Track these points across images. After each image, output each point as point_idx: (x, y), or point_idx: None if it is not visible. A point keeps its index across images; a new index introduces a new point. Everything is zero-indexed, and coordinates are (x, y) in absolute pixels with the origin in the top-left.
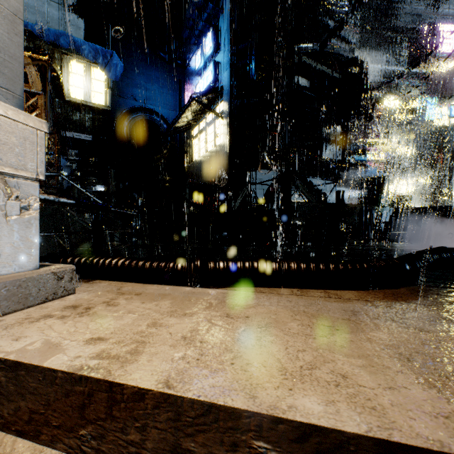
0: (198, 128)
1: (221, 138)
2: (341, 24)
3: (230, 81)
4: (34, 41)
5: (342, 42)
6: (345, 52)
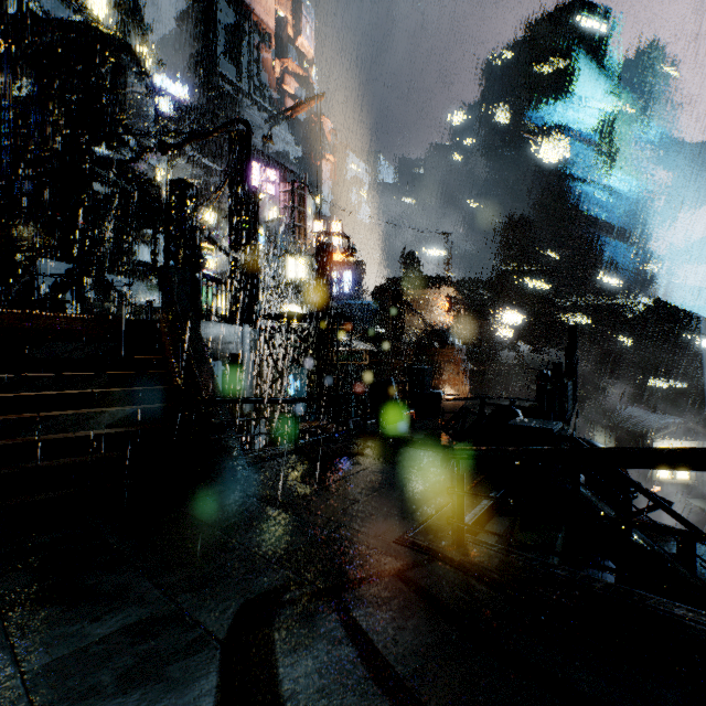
0: None
1: None
2: (133, 158)
3: None
4: None
5: (142, 161)
6: (144, 171)
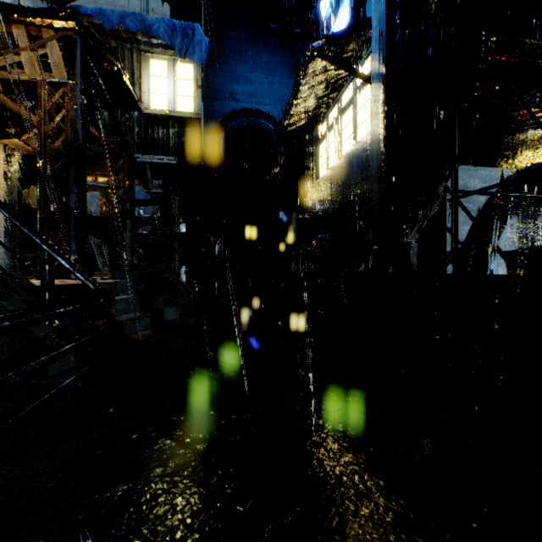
0: (326, 123)
1: (366, 126)
2: None
3: None
4: (109, 42)
5: None
6: None
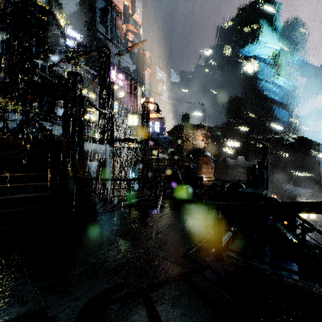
0: None
1: None
2: (53, 65)
3: None
4: None
5: (58, 67)
6: (59, 71)
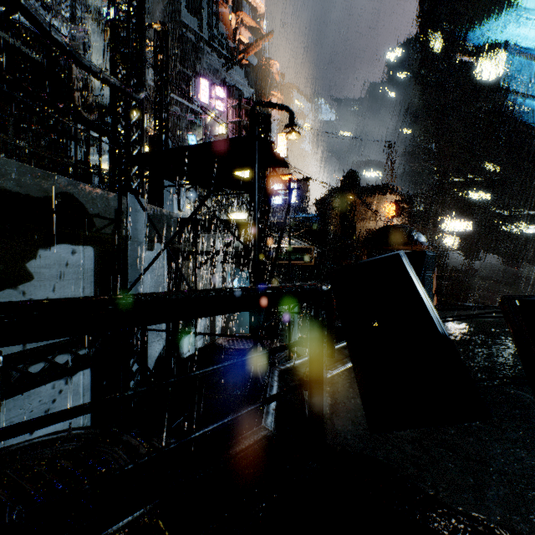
0: None
1: None
2: None
3: None
4: None
5: None
6: None
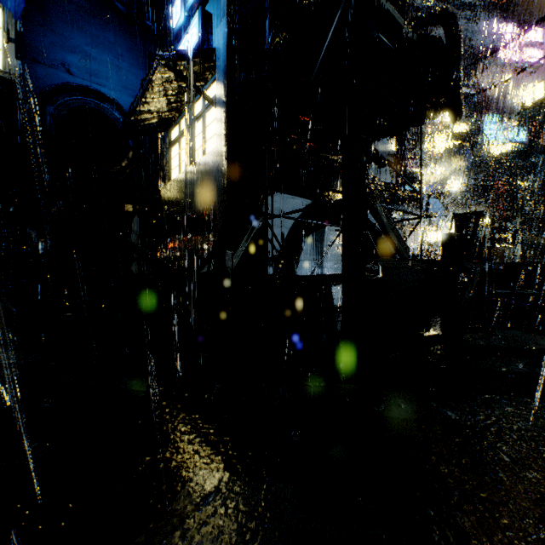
0: (179, 127)
1: (214, 142)
2: None
3: (228, 39)
4: None
5: None
6: (420, 2)
